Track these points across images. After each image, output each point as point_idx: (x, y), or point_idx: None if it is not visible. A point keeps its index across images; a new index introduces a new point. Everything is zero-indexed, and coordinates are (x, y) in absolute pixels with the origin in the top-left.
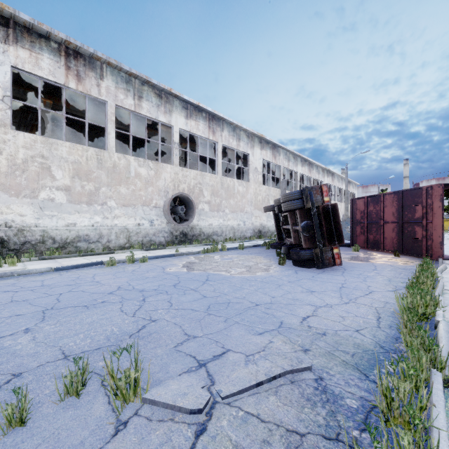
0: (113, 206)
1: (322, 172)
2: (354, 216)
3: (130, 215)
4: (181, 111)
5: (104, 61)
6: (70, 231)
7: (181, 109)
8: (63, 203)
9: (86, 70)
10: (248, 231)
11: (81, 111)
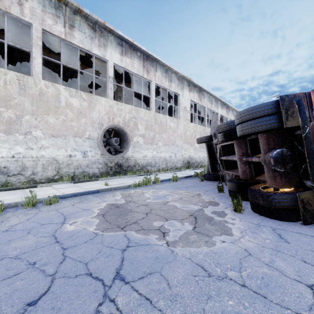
0: (39, 136)
1: None
2: None
3: (59, 146)
4: (116, 47)
5: None
6: None
7: (116, 45)
8: None
9: None
10: (178, 162)
11: (13, 42)
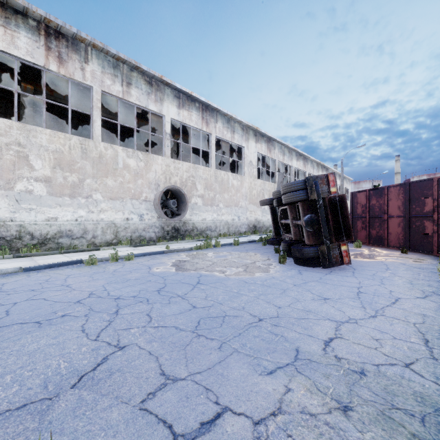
0: (99, 199)
1: (316, 167)
2: (355, 210)
3: (117, 209)
4: (173, 100)
5: (88, 43)
6: (51, 226)
7: (173, 98)
8: (43, 195)
9: (69, 52)
10: (242, 226)
11: (65, 99)
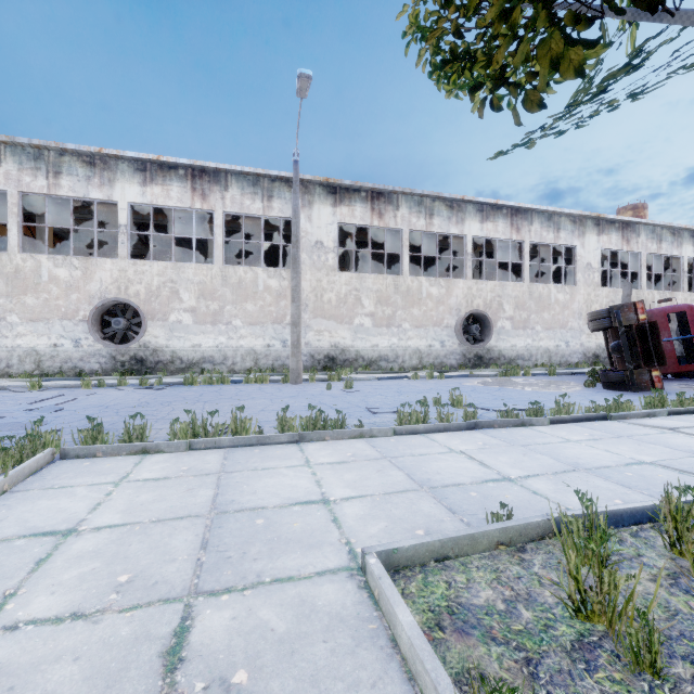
0: (407, 328)
1: None
2: None
3: (421, 337)
4: (475, 216)
5: (400, 193)
6: (374, 351)
7: (475, 214)
8: (369, 327)
9: (386, 206)
10: (573, 356)
11: (375, 239)
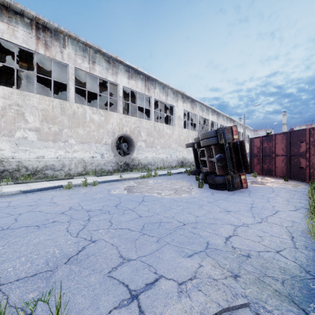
0: (73, 143)
1: (226, 120)
2: (252, 151)
3: (86, 150)
4: (124, 73)
5: (66, 34)
6: (39, 161)
7: (124, 72)
8: (34, 140)
9: (52, 40)
10: (173, 162)
11: (49, 73)
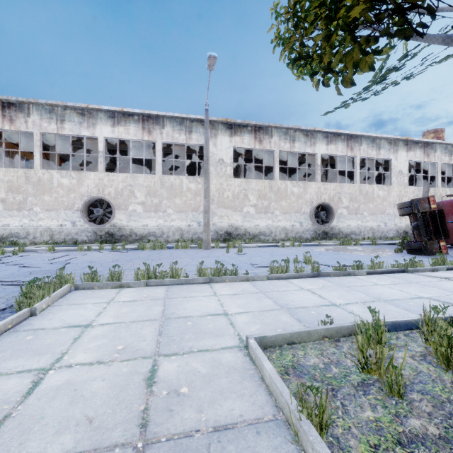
0: (277, 214)
1: None
2: None
3: (287, 219)
4: (322, 140)
5: (273, 127)
6: (256, 229)
7: (322, 139)
8: (253, 213)
9: (264, 136)
10: (389, 232)
11: (257, 156)
